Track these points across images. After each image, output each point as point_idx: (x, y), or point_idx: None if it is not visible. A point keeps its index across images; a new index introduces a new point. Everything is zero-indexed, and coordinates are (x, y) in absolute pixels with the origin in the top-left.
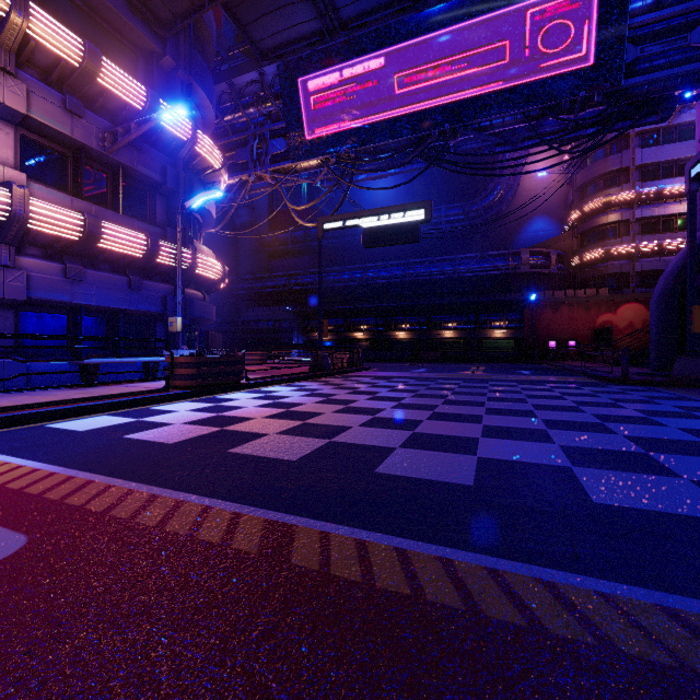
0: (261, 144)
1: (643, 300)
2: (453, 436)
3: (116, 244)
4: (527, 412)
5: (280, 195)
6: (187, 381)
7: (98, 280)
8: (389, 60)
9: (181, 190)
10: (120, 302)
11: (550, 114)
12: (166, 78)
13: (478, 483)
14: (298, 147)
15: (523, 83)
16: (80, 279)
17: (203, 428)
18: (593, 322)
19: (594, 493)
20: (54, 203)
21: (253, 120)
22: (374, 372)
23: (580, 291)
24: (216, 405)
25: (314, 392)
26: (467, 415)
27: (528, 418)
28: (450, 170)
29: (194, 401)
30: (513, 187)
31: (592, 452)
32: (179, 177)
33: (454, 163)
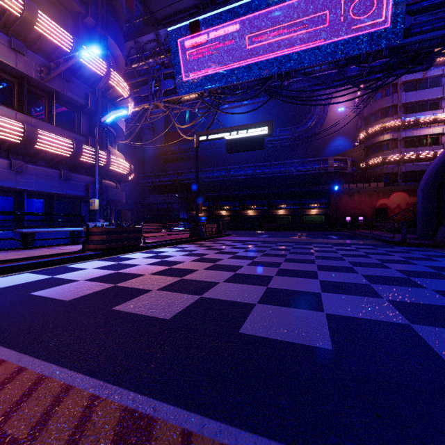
0: (157, 84)
1: (406, 190)
2: (299, 292)
3: (49, 146)
4: (348, 269)
5: (172, 121)
6: (98, 245)
7: (37, 172)
8: (244, 25)
9: (99, 111)
10: (54, 188)
11: (353, 62)
12: (89, 32)
13: (336, 347)
14: (182, 85)
15: (334, 41)
16: (22, 171)
17: (100, 284)
18: (374, 204)
19: None
20: (1, 116)
21: (152, 67)
22: (233, 237)
23: (366, 184)
24: (117, 263)
25: (191, 252)
26: (305, 271)
27: (351, 273)
28: (284, 101)
29: (102, 260)
30: (323, 117)
31: (418, 307)
32: (98, 102)
33: (287, 96)
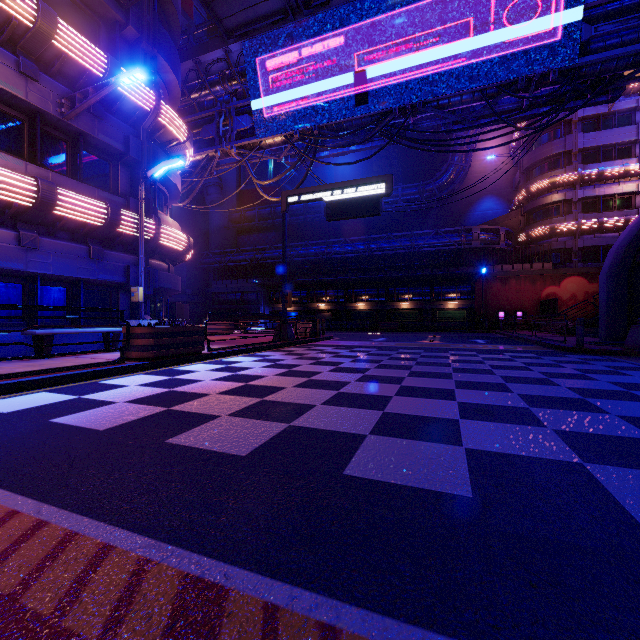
0: (227, 121)
1: (585, 273)
2: (429, 418)
3: (73, 212)
4: (499, 386)
5: (248, 175)
6: (144, 352)
7: (56, 249)
8: (351, 38)
9: (144, 161)
10: (80, 271)
11: (507, 91)
12: (130, 49)
13: (478, 494)
14: (262, 123)
15: (481, 61)
16: (35, 247)
17: (148, 408)
18: (539, 294)
19: (636, 511)
20: (6, 168)
21: (219, 98)
22: (336, 341)
23: (526, 265)
24: (171, 378)
25: (276, 362)
26: (437, 389)
27: (503, 393)
28: (409, 146)
29: (149, 374)
30: (465, 169)
31: (595, 439)
32: (143, 148)
33: (413, 140)
